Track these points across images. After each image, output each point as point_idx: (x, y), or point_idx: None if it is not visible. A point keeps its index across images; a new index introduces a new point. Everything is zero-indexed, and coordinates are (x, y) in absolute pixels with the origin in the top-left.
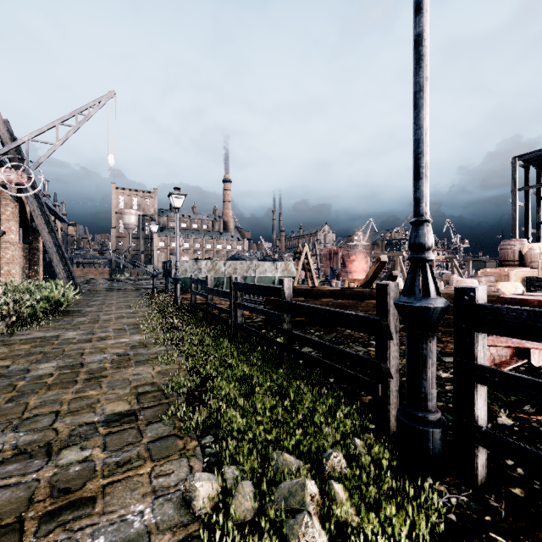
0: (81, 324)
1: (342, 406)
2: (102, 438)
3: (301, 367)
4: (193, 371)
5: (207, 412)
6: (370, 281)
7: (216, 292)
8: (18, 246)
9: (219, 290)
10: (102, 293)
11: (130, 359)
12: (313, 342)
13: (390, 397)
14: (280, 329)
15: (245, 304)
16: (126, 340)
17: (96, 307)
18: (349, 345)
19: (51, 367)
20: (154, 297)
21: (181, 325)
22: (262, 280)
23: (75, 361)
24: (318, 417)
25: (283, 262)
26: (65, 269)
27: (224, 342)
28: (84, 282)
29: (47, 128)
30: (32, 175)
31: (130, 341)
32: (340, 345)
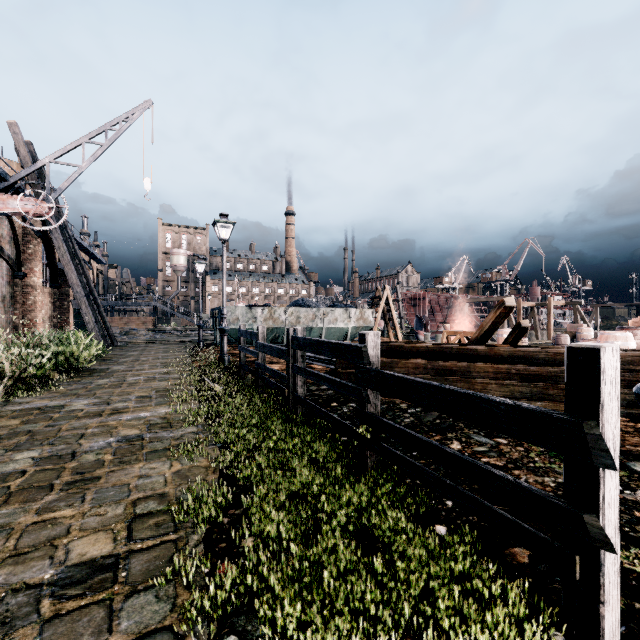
0: (99, 389)
1: (488, 583)
2: (39, 629)
3: (395, 475)
4: (227, 473)
5: (234, 578)
6: (486, 335)
7: (269, 349)
8: (41, 291)
9: (273, 347)
10: (141, 346)
11: (143, 447)
12: (421, 443)
13: (605, 588)
14: (361, 413)
15: (307, 369)
16: (147, 415)
17: (127, 365)
18: (463, 432)
19: (29, 459)
20: (199, 352)
21: (223, 393)
22: (332, 332)
23: (67, 448)
24: (442, 607)
25: (358, 310)
26: (97, 318)
27: (278, 423)
28: (122, 333)
29: (71, 147)
30: (53, 204)
31: (152, 416)
32: (450, 433)
